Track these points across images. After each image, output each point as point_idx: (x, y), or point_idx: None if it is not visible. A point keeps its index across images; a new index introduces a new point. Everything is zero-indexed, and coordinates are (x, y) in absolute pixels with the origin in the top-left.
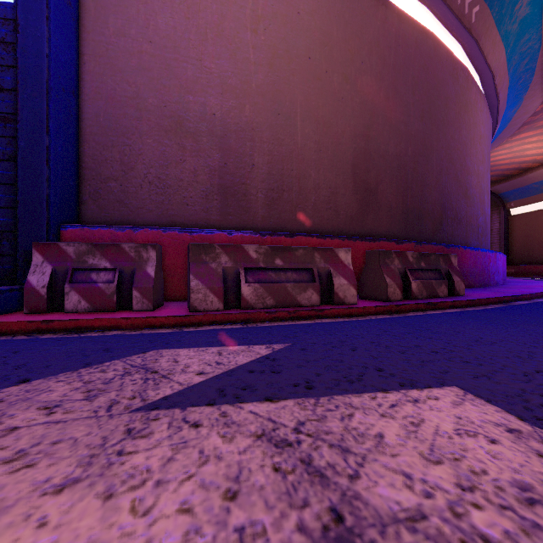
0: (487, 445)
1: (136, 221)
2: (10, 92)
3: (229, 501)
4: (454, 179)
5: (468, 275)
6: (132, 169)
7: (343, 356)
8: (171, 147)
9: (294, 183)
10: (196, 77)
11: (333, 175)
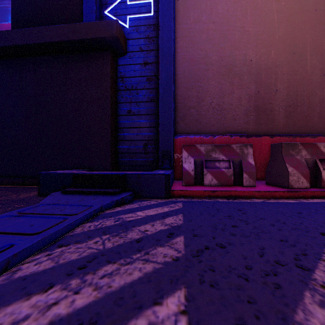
0: None
1: (205, 132)
2: (151, 64)
3: None
4: None
5: None
6: (203, 100)
7: None
8: (225, 84)
9: (305, 100)
10: (240, 38)
11: None
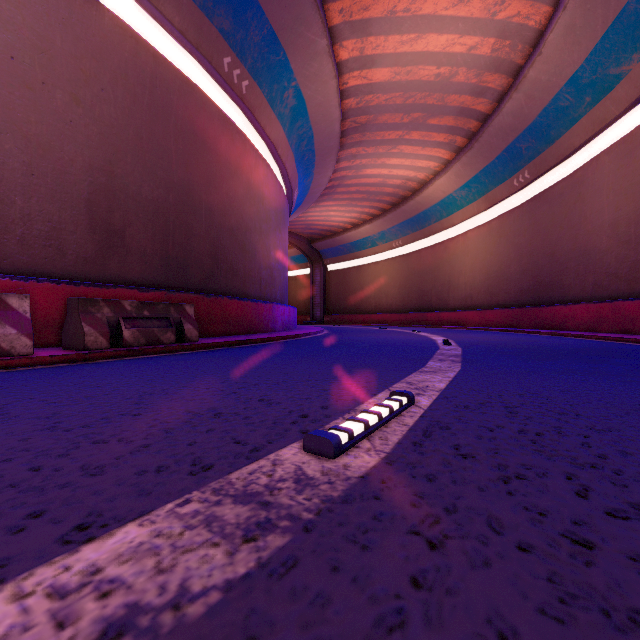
0: None
1: None
2: None
3: None
4: (229, 233)
5: (235, 323)
6: None
7: None
8: None
9: None
10: None
11: (56, 207)
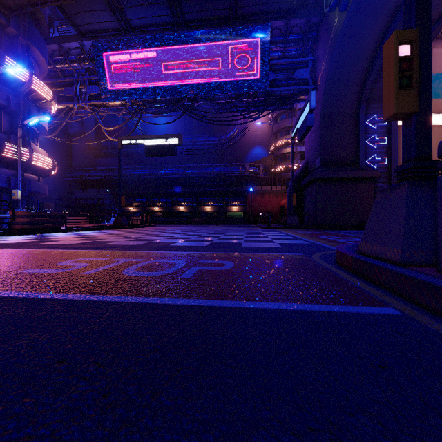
0: None
1: None
2: (386, 183)
3: None
4: None
5: None
6: None
7: None
8: None
9: None
10: None
11: None
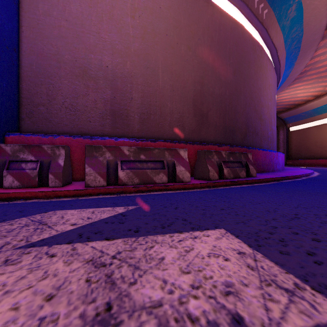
0: (222, 261)
1: (57, 131)
2: None
3: (46, 301)
4: (253, 109)
5: (261, 165)
6: (54, 99)
7: (167, 212)
8: (80, 86)
9: (157, 110)
10: (96, 43)
11: (181, 105)
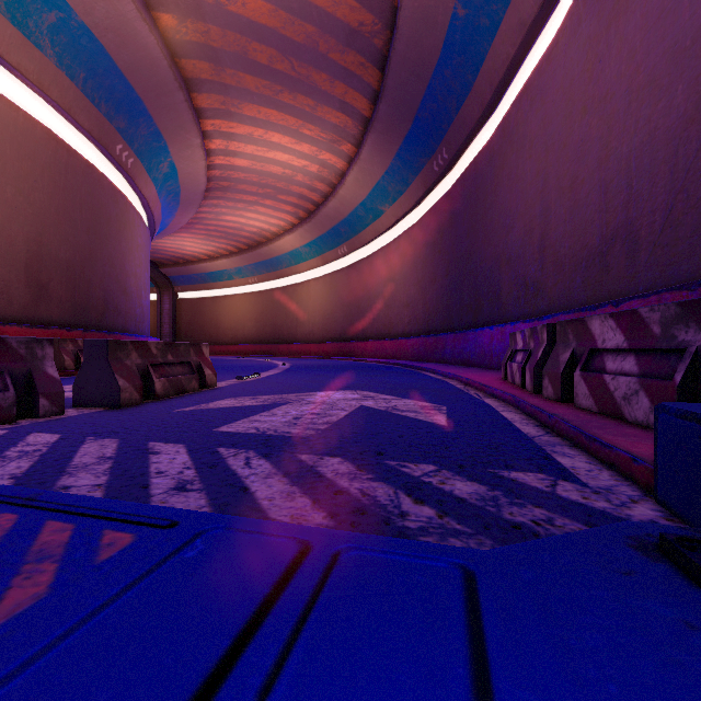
0: None
1: None
2: None
3: None
4: (115, 280)
5: None
6: None
7: None
8: None
9: None
10: None
11: (7, 270)
